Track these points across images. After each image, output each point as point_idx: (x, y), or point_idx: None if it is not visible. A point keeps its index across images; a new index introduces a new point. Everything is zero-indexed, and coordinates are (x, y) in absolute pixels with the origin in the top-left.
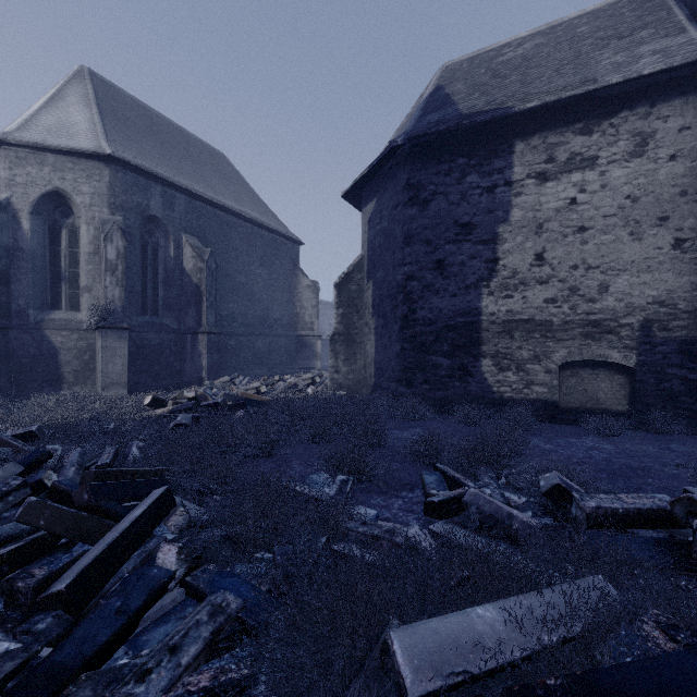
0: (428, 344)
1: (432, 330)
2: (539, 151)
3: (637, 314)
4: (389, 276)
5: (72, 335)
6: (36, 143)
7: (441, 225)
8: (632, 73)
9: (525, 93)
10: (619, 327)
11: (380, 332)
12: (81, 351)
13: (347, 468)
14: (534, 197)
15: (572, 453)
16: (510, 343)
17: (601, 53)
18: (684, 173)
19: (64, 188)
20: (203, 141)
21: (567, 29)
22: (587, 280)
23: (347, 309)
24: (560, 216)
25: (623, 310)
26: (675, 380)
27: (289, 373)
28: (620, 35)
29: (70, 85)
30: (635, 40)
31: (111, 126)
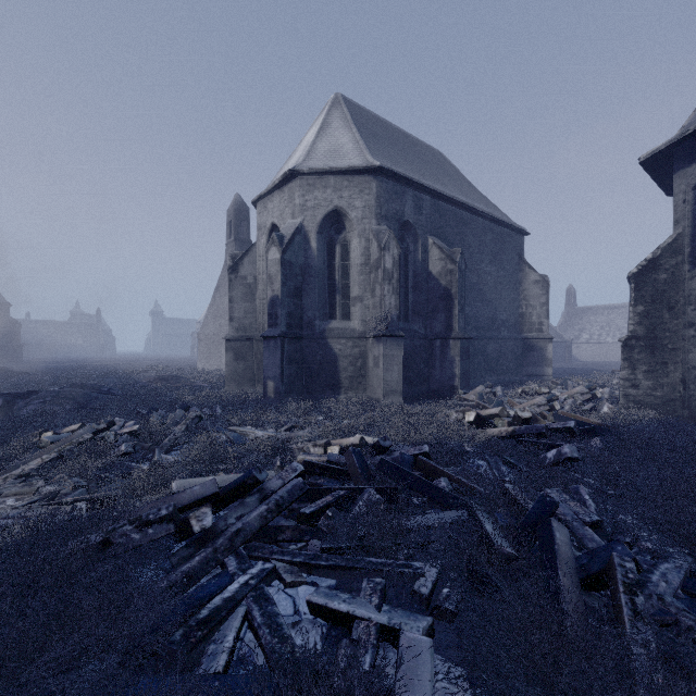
0: None
1: None
2: None
3: None
4: None
5: (348, 343)
6: (322, 168)
7: None
8: None
9: None
10: None
11: None
12: (354, 358)
13: None
14: None
15: None
16: None
17: None
18: None
19: (342, 206)
20: (422, 141)
21: None
22: None
23: (652, 306)
24: None
25: None
26: None
27: (515, 380)
28: None
29: (331, 113)
30: None
31: (368, 141)
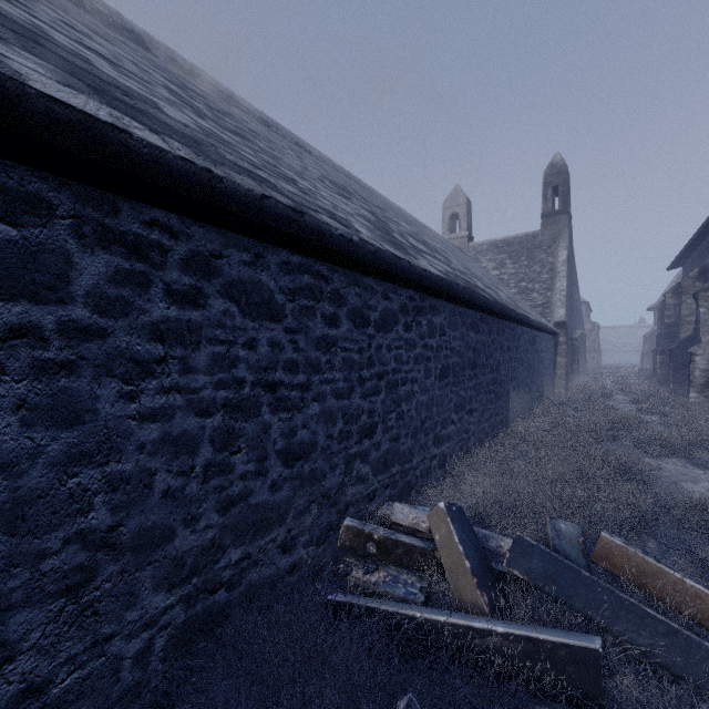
0: None
1: None
2: None
3: None
4: None
5: None
6: None
7: None
8: None
9: None
10: None
11: None
12: None
13: None
14: None
15: None
16: None
17: None
18: None
19: None
20: None
21: None
22: None
23: (651, 344)
24: None
25: None
26: None
27: None
28: None
29: None
30: None
31: None
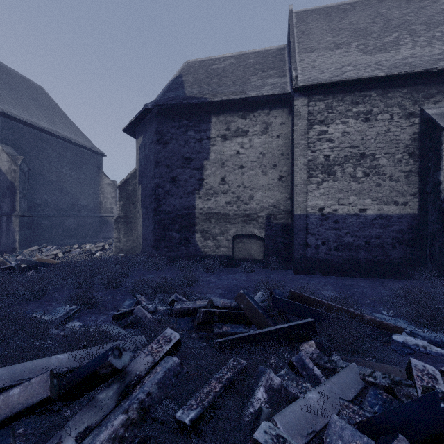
0: (168, 225)
1: (170, 217)
2: (223, 124)
3: (265, 211)
4: (148, 183)
5: None
6: None
7: (175, 157)
8: (259, 93)
9: (217, 91)
10: (257, 217)
11: (144, 217)
12: None
13: (81, 302)
14: (220, 147)
15: (222, 282)
16: (209, 225)
17: (253, 78)
18: (282, 145)
19: None
20: (23, 75)
21: (246, 59)
22: (244, 193)
23: (126, 202)
24: (232, 159)
25: (259, 209)
26: (280, 243)
27: (94, 241)
28: (263, 70)
29: None
30: (267, 75)
31: None
